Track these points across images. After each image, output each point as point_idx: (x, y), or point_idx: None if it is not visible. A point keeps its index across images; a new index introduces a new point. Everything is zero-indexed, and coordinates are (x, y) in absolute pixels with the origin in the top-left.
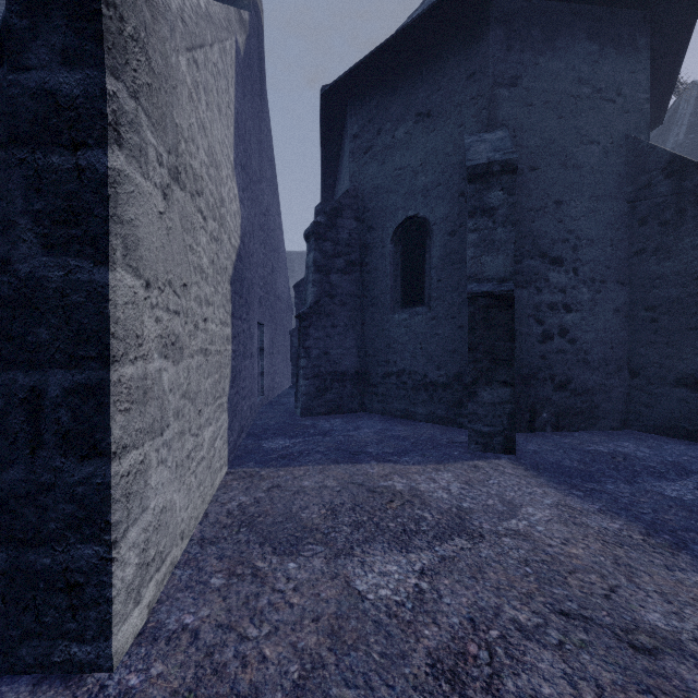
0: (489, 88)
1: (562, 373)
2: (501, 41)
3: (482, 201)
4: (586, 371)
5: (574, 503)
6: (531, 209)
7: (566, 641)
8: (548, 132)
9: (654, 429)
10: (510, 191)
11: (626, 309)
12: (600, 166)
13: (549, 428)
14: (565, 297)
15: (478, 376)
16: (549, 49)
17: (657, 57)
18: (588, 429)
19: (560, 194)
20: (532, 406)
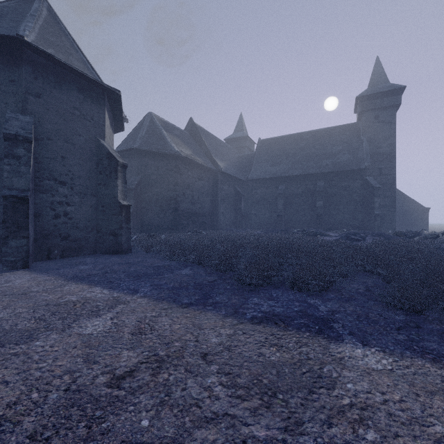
0: (23, 93)
1: (65, 232)
2: (30, 73)
3: (13, 151)
4: (77, 231)
5: (40, 276)
6: (49, 158)
7: (0, 298)
8: (58, 125)
9: (104, 252)
10: (29, 151)
11: (96, 206)
12: (84, 146)
13: (58, 257)
14: (67, 199)
15: (9, 235)
16: (58, 88)
17: (114, 107)
18: (78, 255)
19: (64, 154)
20: (49, 248)
